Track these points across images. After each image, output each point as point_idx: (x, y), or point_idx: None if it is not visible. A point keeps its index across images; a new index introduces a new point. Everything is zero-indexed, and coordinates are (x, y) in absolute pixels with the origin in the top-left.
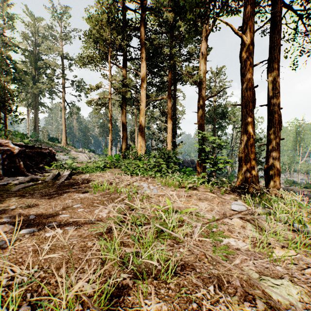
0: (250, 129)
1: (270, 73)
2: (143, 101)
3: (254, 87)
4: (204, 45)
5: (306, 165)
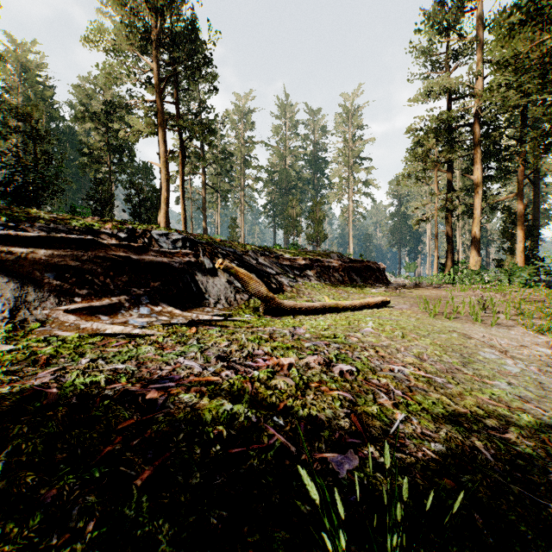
0: None
1: None
2: (477, 209)
3: None
4: None
5: None
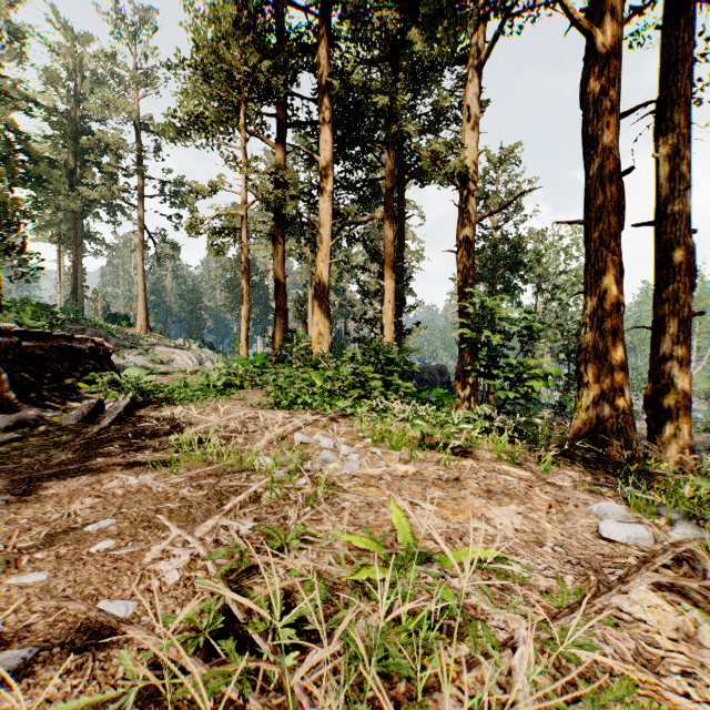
0: (613, 285)
1: (664, 135)
2: (324, 225)
3: (623, 174)
4: (473, 88)
5: (705, 378)
